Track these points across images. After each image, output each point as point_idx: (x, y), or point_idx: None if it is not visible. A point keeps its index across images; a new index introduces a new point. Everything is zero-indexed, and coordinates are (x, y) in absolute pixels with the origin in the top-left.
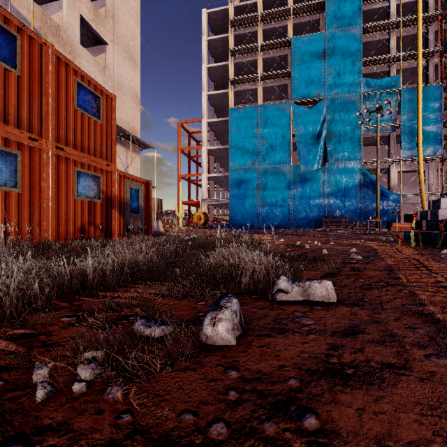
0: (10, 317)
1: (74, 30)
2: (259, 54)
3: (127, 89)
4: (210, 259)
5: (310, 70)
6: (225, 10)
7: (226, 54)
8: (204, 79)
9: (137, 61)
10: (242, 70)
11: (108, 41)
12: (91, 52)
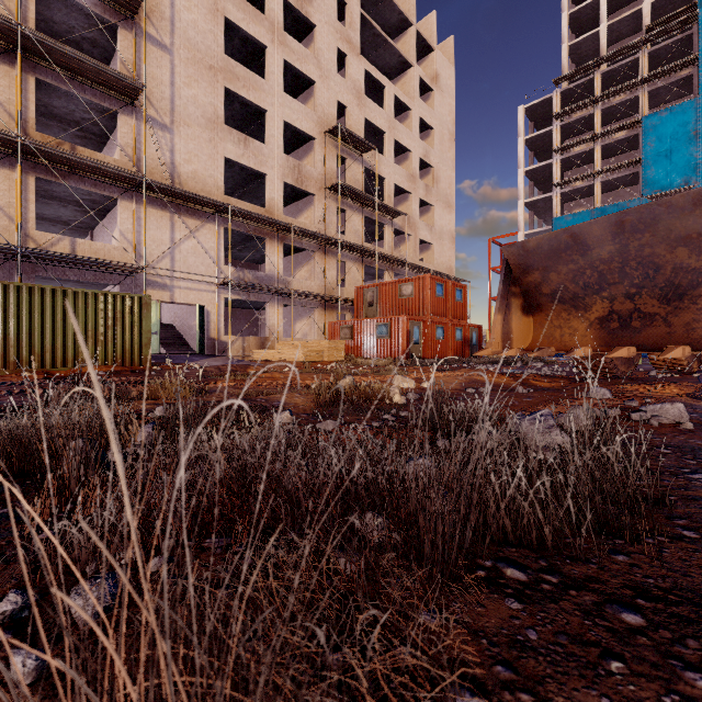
0: (489, 364)
1: (416, 212)
2: (594, 147)
3: (445, 234)
4: None
5: (672, 152)
6: (549, 98)
7: (551, 143)
8: (521, 187)
9: (453, 203)
10: (572, 162)
11: (434, 203)
12: (419, 213)
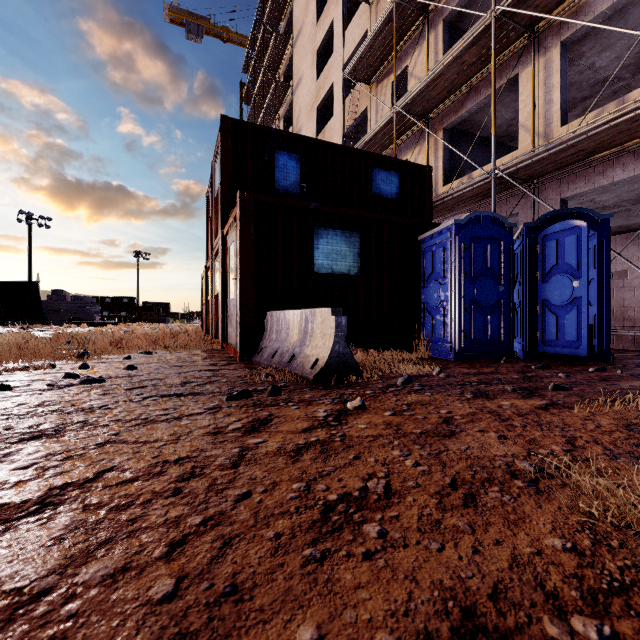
0: None
1: None
2: None
3: None
4: (30, 339)
5: None
6: None
7: None
8: None
9: None
10: None
11: None
12: None
